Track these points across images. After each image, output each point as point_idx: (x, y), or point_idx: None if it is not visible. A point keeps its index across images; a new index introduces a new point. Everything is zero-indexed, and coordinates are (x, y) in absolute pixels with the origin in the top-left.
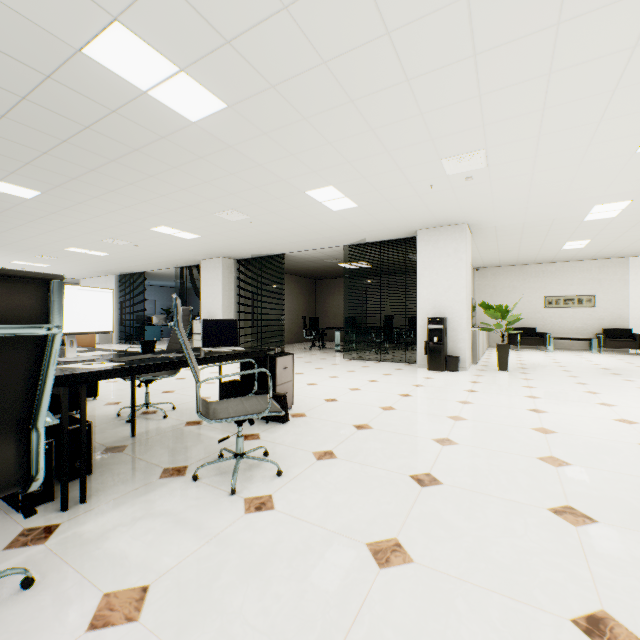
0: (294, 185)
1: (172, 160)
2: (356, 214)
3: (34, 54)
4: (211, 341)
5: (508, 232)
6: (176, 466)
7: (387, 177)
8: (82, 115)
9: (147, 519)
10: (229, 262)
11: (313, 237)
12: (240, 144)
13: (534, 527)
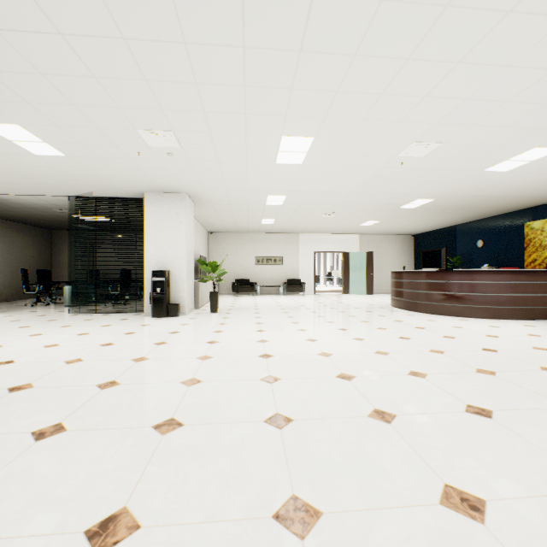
0: None
1: None
2: (68, 164)
3: None
4: None
5: (222, 206)
6: None
7: (87, 132)
8: None
9: None
10: None
11: (22, 180)
12: None
13: (126, 448)
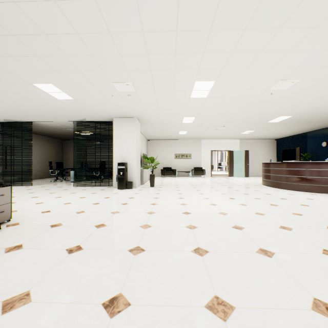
0: (22, 78)
1: None
2: (75, 104)
3: None
4: None
5: (156, 124)
6: None
7: (86, 86)
8: None
9: None
10: None
11: (50, 113)
12: None
13: (116, 261)
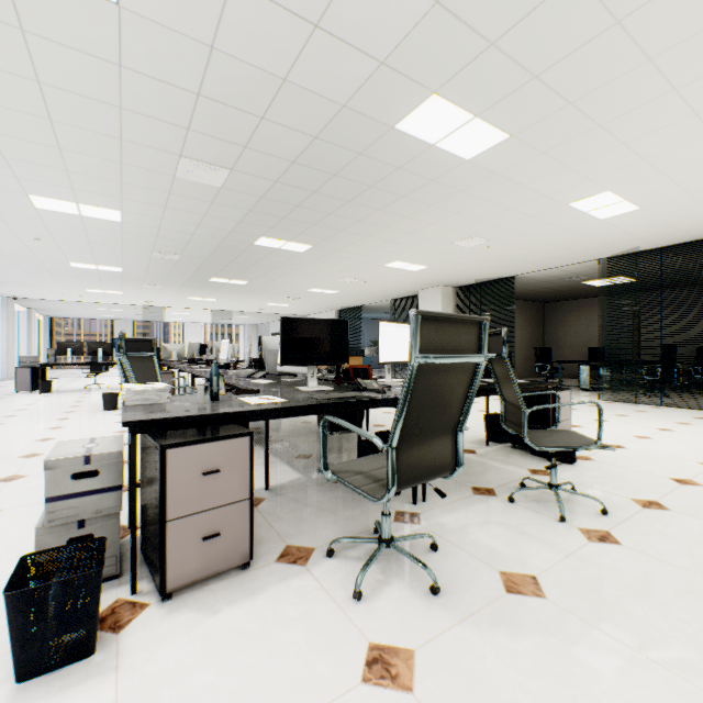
0: (556, 199)
1: (431, 199)
2: (632, 218)
3: (357, 140)
4: (486, 372)
5: None
6: (481, 487)
7: (700, 165)
8: (371, 178)
9: (490, 525)
10: (447, 290)
11: (559, 253)
12: (508, 169)
13: None
